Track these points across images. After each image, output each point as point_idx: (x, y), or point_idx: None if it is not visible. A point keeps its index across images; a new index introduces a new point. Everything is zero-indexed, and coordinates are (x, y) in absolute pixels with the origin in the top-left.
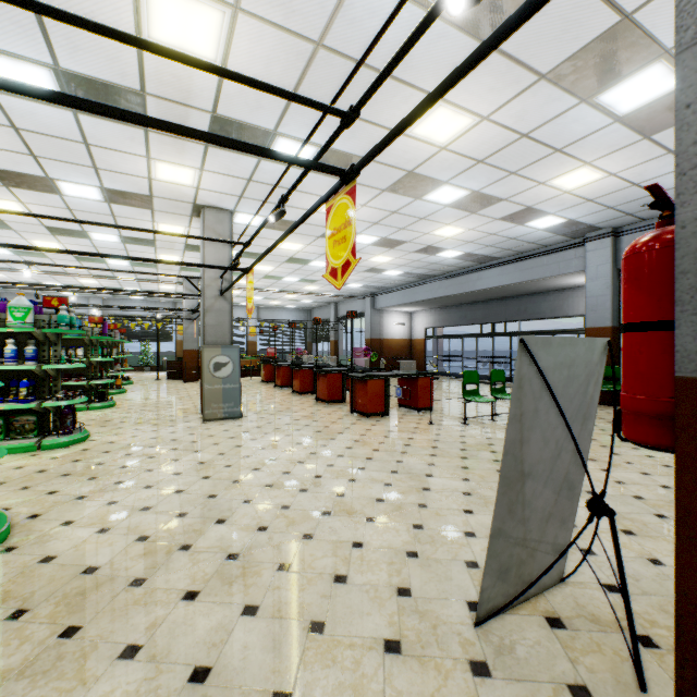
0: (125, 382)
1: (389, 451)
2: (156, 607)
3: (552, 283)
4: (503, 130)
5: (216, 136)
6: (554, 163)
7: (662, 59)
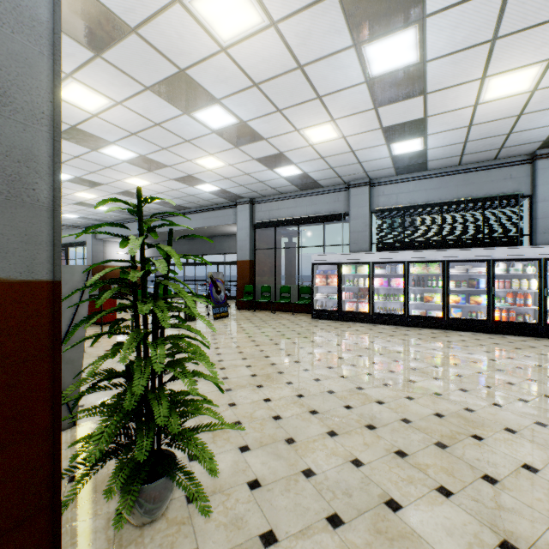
0: None
1: None
2: None
3: (226, 230)
4: (139, 116)
5: None
6: (191, 149)
7: (218, 104)
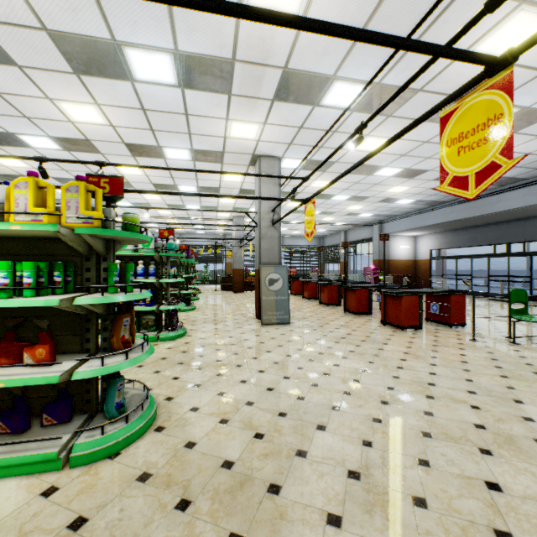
0: (196, 292)
1: (448, 367)
2: (304, 527)
3: None
4: None
5: (369, 32)
6: None
7: None
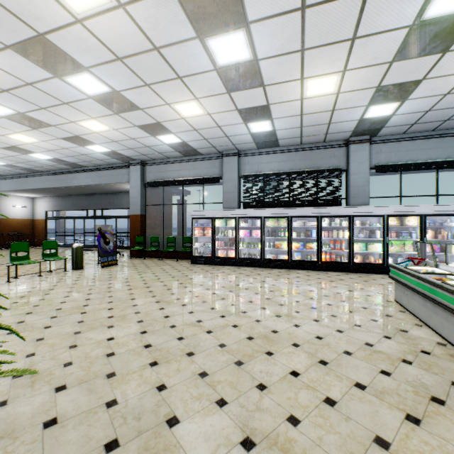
0: None
1: None
2: None
3: (122, 187)
4: (7, 73)
5: None
6: (71, 111)
7: (88, 71)
